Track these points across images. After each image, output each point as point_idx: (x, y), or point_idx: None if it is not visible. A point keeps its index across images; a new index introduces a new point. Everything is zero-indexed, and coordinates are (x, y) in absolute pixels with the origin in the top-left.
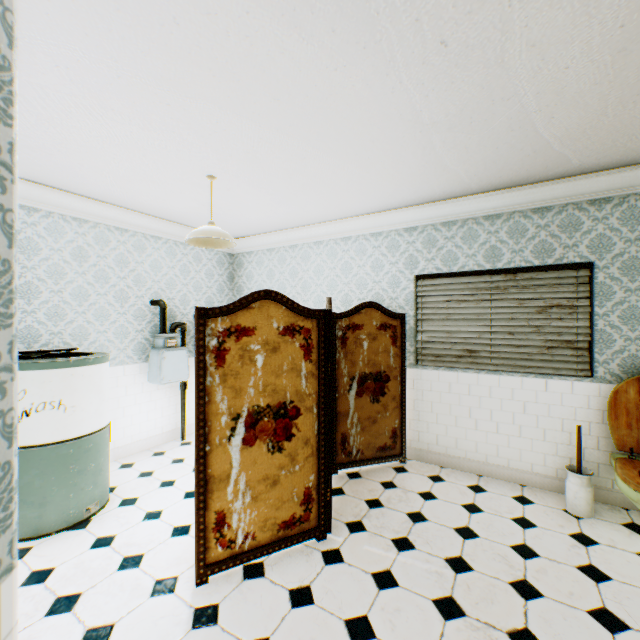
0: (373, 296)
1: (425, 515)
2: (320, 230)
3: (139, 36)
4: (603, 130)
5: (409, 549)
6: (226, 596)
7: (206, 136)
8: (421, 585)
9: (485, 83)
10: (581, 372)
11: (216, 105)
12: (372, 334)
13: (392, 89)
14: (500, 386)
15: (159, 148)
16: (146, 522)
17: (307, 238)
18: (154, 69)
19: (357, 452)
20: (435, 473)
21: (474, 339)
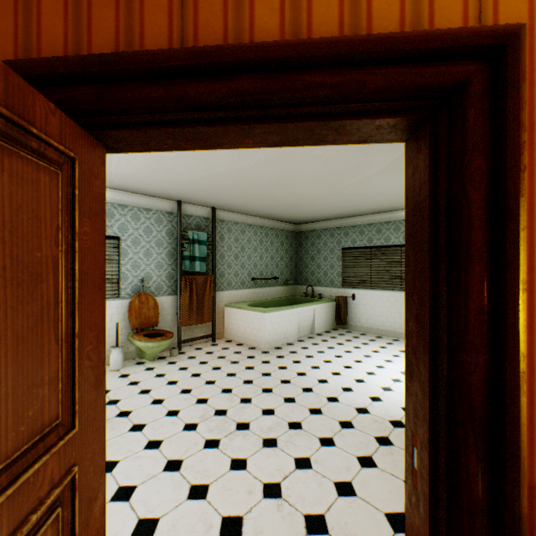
0: None
1: None
2: None
3: None
4: (135, 179)
5: None
6: None
7: None
8: None
9: None
10: (115, 295)
11: None
12: None
13: None
14: None
15: None
16: None
17: None
18: None
19: None
20: None
21: None
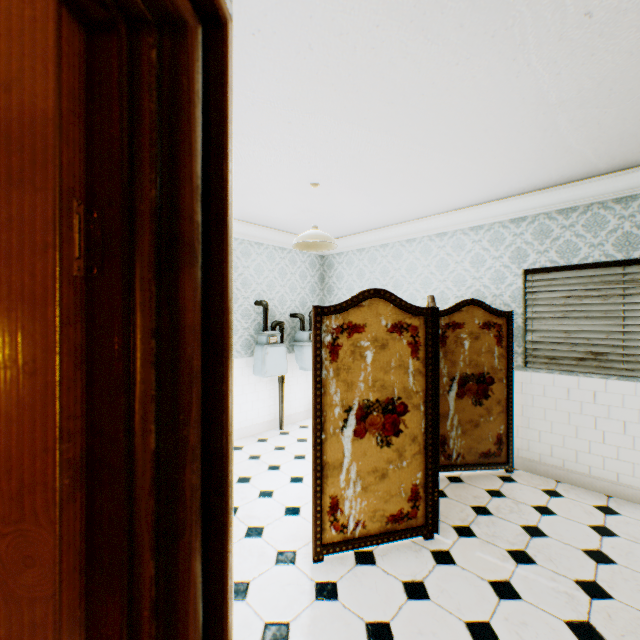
0: (472, 293)
1: (543, 530)
2: (413, 227)
3: (276, 66)
4: None
5: (529, 563)
6: (342, 576)
7: (317, 147)
8: (548, 603)
9: (635, 48)
10: None
11: (331, 117)
12: (473, 333)
13: (517, 73)
14: (637, 395)
15: (274, 163)
16: (261, 499)
17: (398, 236)
18: (283, 93)
19: (457, 456)
20: (550, 487)
21: (600, 340)
